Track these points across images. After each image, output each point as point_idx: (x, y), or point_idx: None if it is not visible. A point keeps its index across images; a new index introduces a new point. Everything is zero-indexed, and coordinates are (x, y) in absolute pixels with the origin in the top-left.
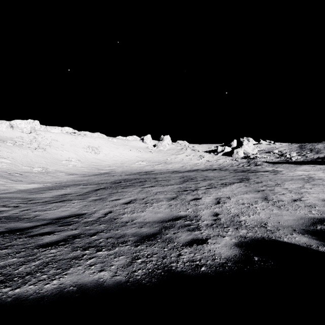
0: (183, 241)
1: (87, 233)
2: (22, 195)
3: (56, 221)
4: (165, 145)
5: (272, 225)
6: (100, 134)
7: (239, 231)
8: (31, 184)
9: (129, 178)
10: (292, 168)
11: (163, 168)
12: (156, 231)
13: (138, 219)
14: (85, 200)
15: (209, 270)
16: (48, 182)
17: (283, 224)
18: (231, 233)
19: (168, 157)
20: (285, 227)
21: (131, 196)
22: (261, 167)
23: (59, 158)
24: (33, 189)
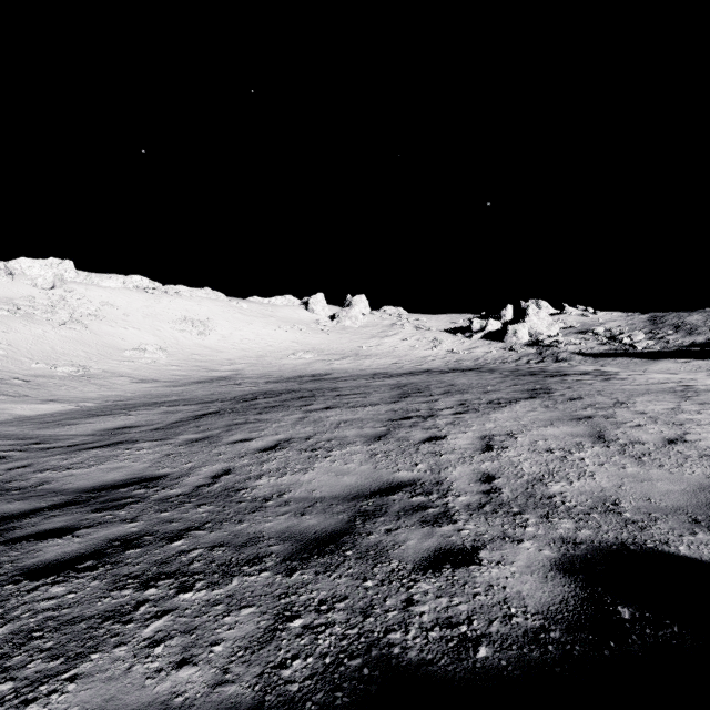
0: (413, 556)
1: (160, 533)
2: (22, 429)
3: (89, 497)
4: (357, 316)
5: (635, 506)
6: (212, 292)
7: (555, 525)
8: (49, 403)
9: (276, 389)
10: (638, 366)
11: (351, 368)
12: (341, 526)
13: (296, 491)
14: (168, 441)
15: (504, 659)
16: (89, 399)
17: (660, 504)
18: (535, 530)
19: (364, 343)
20: (669, 513)
21: (280, 431)
22: (568, 364)
23: (117, 345)
24: (52, 416)
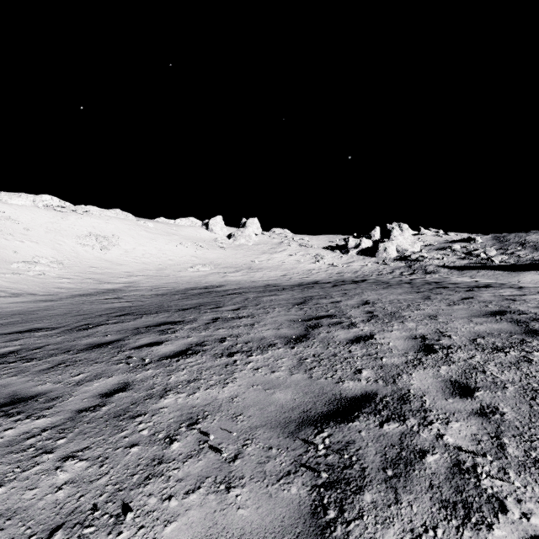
0: None
1: None
2: None
3: None
4: (250, 235)
5: None
6: (121, 213)
7: None
8: None
9: (147, 306)
10: (508, 278)
11: (244, 280)
12: None
13: None
14: None
15: None
16: None
17: None
18: None
19: (256, 258)
20: None
21: None
22: (439, 276)
23: (6, 257)
24: None
